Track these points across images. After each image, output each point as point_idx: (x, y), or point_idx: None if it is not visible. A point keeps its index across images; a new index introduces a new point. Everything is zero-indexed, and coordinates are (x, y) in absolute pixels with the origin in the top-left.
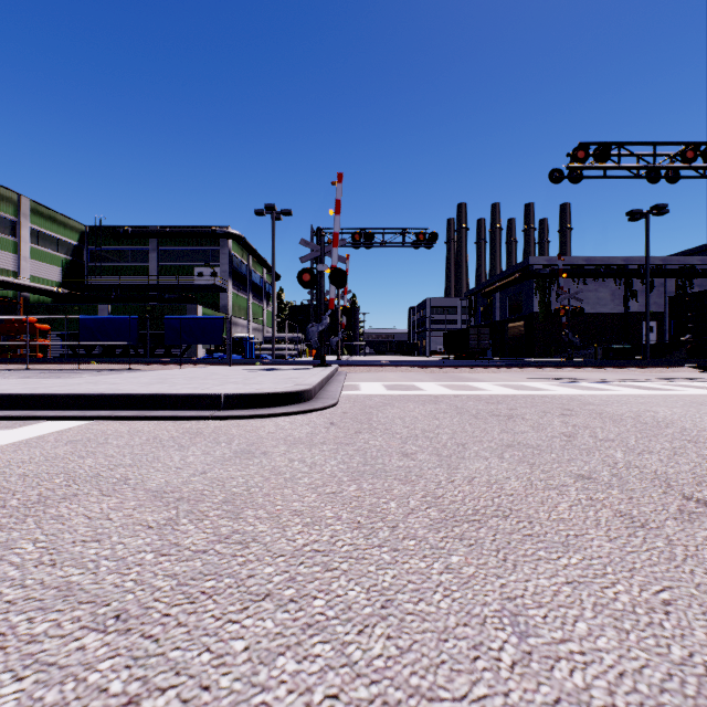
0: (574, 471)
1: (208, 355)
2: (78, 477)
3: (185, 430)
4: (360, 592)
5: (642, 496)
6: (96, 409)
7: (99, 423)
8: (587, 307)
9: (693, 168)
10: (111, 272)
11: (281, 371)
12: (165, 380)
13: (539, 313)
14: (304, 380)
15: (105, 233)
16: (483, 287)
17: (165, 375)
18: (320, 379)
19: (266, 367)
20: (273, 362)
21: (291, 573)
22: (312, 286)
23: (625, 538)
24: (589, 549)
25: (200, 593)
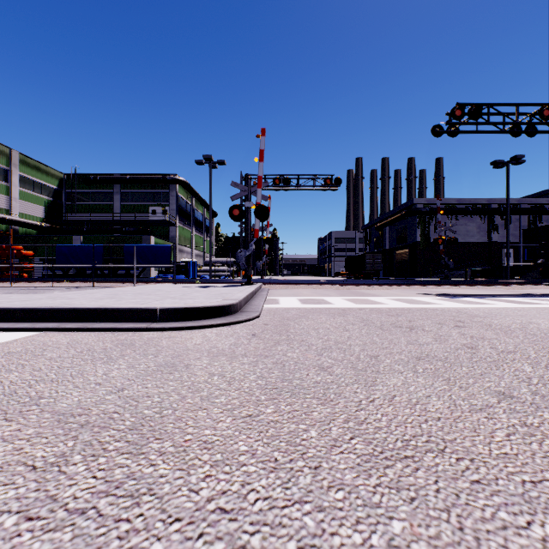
0: (493, 387)
1: (159, 275)
2: None
3: (119, 341)
4: None
5: None
6: (47, 321)
7: (45, 334)
8: (458, 238)
9: (548, 124)
10: (83, 210)
11: (214, 288)
12: (115, 295)
13: (421, 242)
14: (232, 295)
15: (79, 179)
16: (376, 222)
17: (118, 291)
18: (246, 295)
19: (204, 285)
20: (209, 281)
21: None
22: (240, 219)
23: None
24: None
25: None
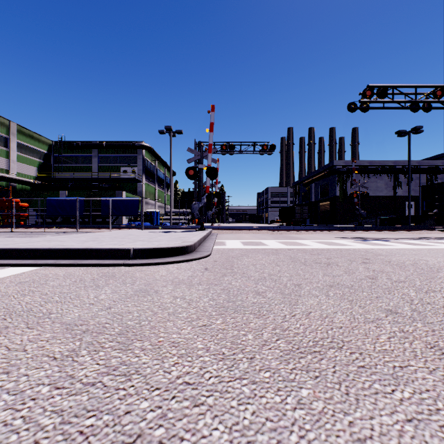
0: (383, 306)
1: (129, 222)
2: (15, 312)
3: (103, 274)
4: (223, 432)
5: (441, 329)
6: (46, 258)
7: (46, 269)
8: (370, 192)
9: (440, 102)
10: (68, 170)
11: (174, 233)
12: (96, 239)
13: (339, 196)
14: (188, 239)
15: (64, 145)
16: (304, 180)
17: (98, 235)
18: (199, 238)
19: (165, 230)
20: (170, 227)
21: (163, 409)
22: (195, 178)
23: (442, 370)
24: (416, 382)
25: (78, 434)
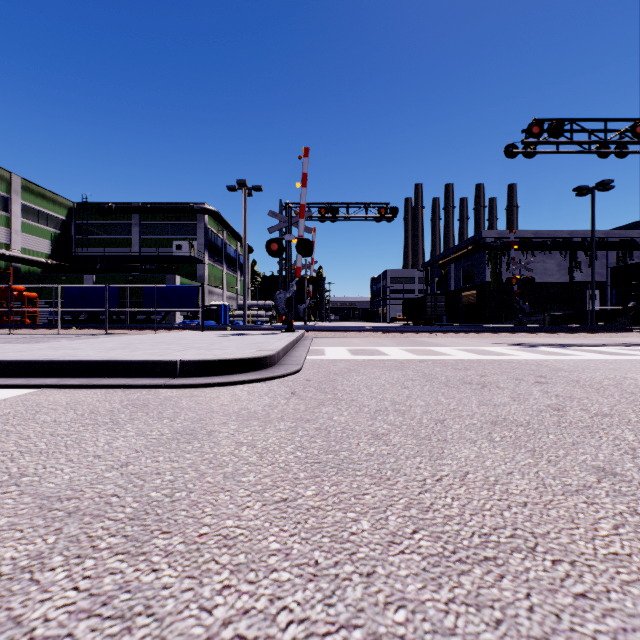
0: (589, 461)
1: (184, 321)
2: None
3: (130, 401)
4: None
5: None
6: (45, 376)
7: (42, 393)
8: (535, 277)
9: None
10: (96, 245)
11: (248, 336)
12: (129, 345)
13: (491, 282)
14: (268, 345)
15: (91, 209)
16: (438, 259)
17: (134, 339)
18: (285, 344)
19: (236, 332)
20: (243, 328)
21: None
22: (279, 255)
23: None
24: None
25: None
